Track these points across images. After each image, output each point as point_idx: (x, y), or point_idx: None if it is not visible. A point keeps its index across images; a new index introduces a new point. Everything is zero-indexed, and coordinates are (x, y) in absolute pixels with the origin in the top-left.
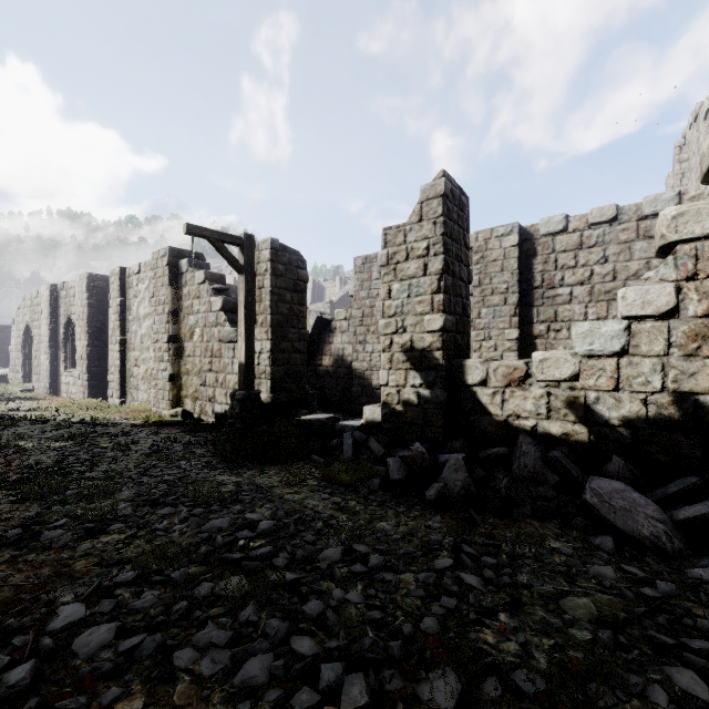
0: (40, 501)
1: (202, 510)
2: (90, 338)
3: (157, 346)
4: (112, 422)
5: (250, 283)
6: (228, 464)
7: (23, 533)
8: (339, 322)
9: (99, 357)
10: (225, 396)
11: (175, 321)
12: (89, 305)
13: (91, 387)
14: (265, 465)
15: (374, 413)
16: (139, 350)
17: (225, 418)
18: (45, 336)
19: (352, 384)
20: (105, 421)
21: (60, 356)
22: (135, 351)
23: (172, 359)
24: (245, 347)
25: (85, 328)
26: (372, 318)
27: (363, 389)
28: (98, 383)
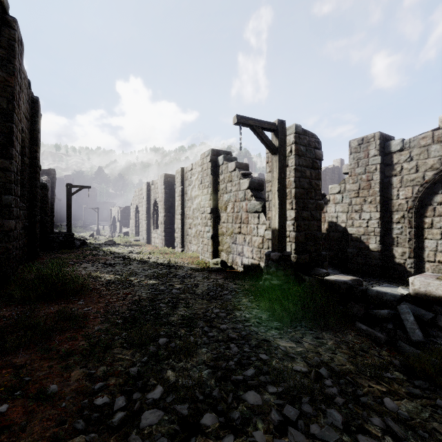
0: (140, 348)
1: (294, 410)
2: (165, 211)
3: (203, 215)
4: (179, 265)
5: (282, 161)
6: (278, 323)
7: (126, 403)
8: (332, 196)
9: (169, 222)
10: (251, 252)
11: (214, 199)
12: (165, 192)
13: (166, 240)
14: (314, 330)
15: (429, 286)
16: (191, 218)
17: (251, 268)
18: (144, 211)
19: (346, 246)
20: (175, 264)
21: (151, 222)
22: (189, 219)
23: (212, 224)
24: (278, 215)
25: (163, 206)
26: (369, 190)
27: (359, 250)
28: (169, 238)
